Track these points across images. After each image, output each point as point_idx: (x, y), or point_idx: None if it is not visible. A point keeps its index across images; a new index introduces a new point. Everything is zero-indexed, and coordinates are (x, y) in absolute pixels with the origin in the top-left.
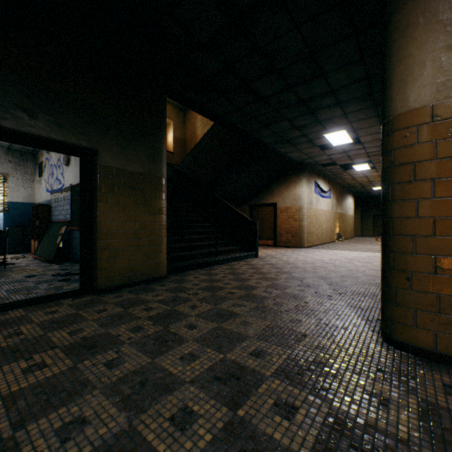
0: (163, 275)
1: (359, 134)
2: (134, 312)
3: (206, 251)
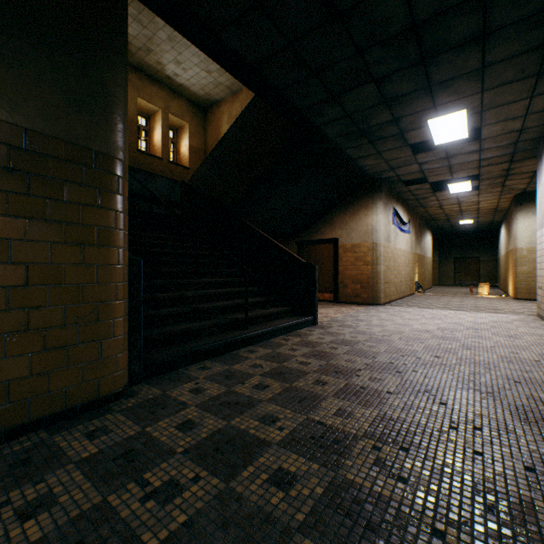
0: (114, 390)
1: (485, 120)
2: None
3: (227, 319)
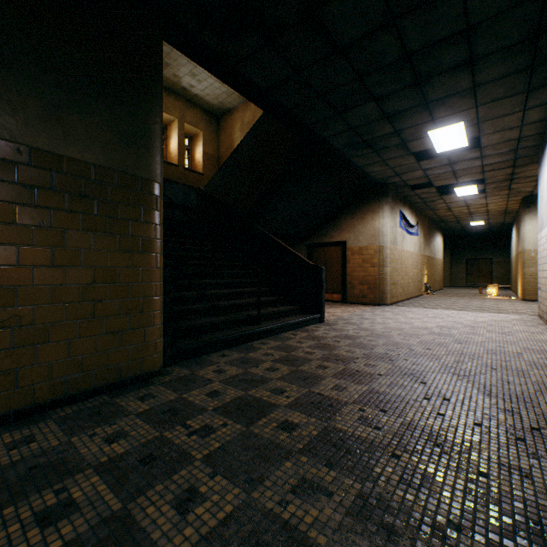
0: (154, 368)
1: (482, 130)
2: (0, 536)
3: (242, 315)
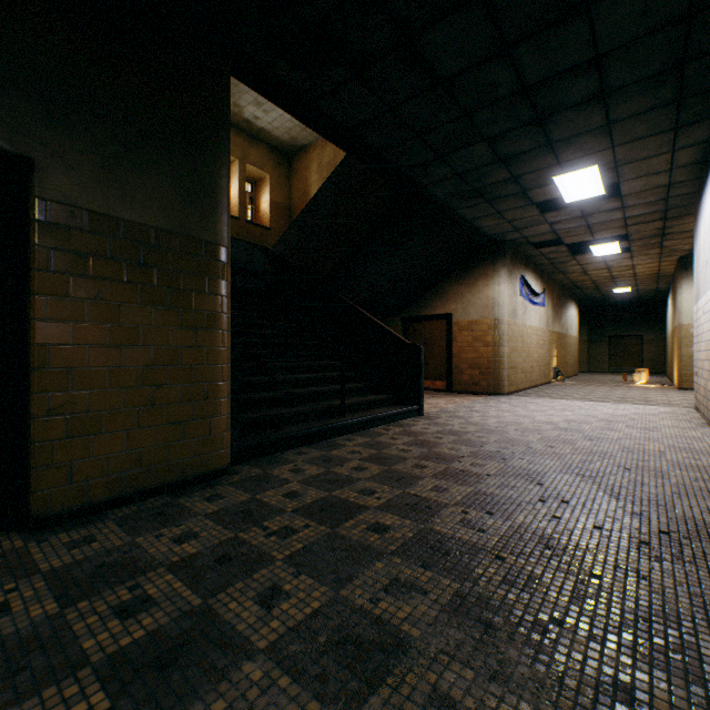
0: (221, 466)
1: (622, 175)
2: (80, 626)
3: (322, 405)
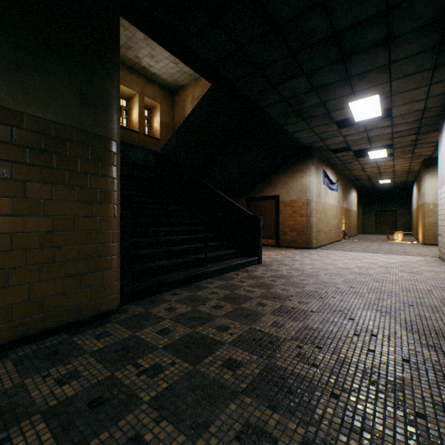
0: (111, 307)
1: (394, 102)
2: None
3: (192, 258)
